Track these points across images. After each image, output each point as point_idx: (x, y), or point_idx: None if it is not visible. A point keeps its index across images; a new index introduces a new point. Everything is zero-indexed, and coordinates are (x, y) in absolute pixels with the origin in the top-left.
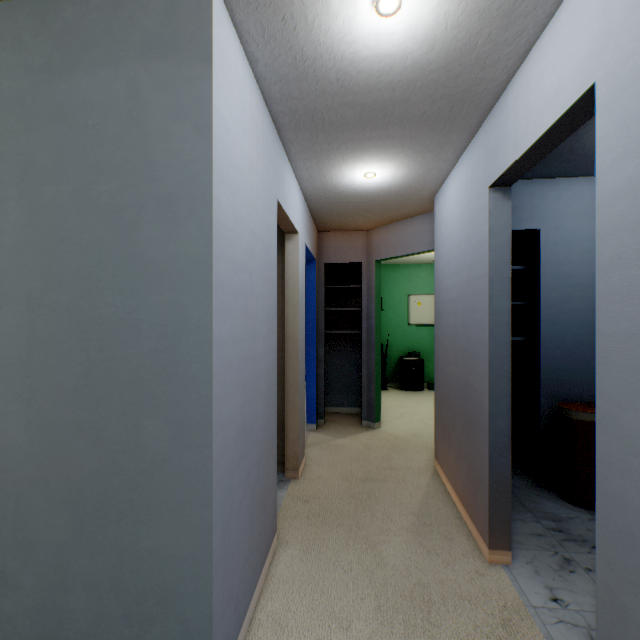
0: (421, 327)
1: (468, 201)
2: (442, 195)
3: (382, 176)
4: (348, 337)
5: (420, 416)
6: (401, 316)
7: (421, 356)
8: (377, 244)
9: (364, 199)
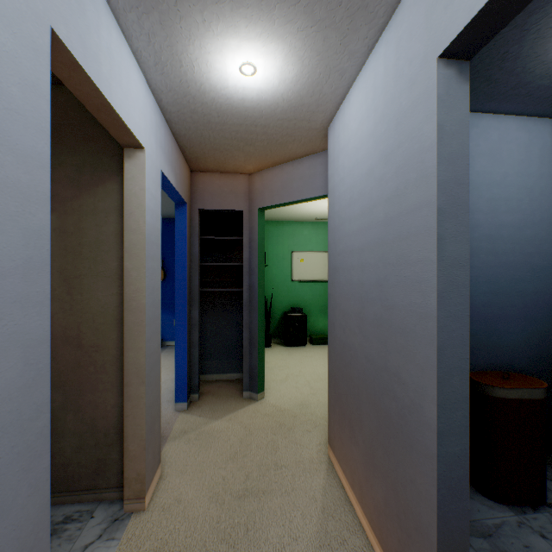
0: (304, 283)
1: (389, 103)
2: (340, 118)
3: (265, 75)
4: (229, 295)
5: (306, 378)
6: (285, 272)
7: (304, 311)
8: (260, 190)
9: (243, 120)
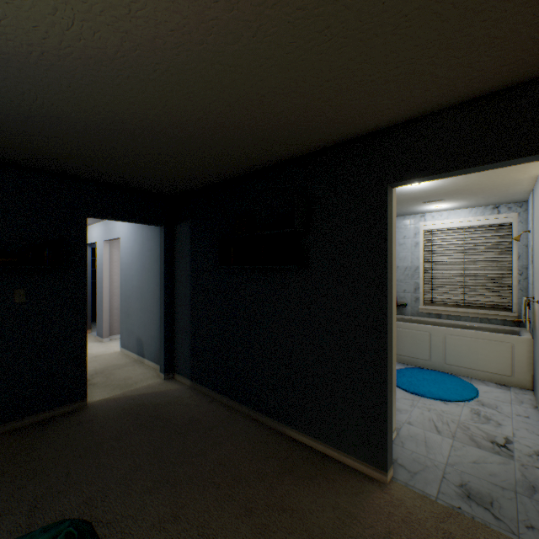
0: None
1: None
2: None
3: None
4: None
5: None
6: None
7: None
8: None
9: None
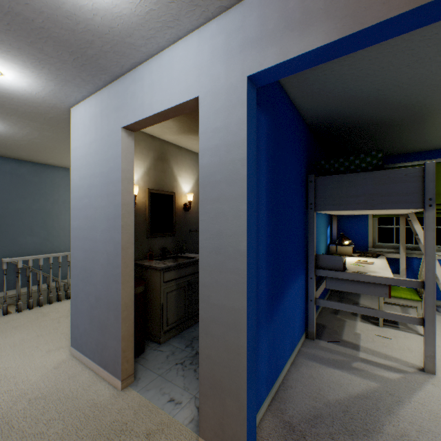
0: None
1: None
2: None
3: None
4: None
5: None
6: None
7: None
8: None
9: None
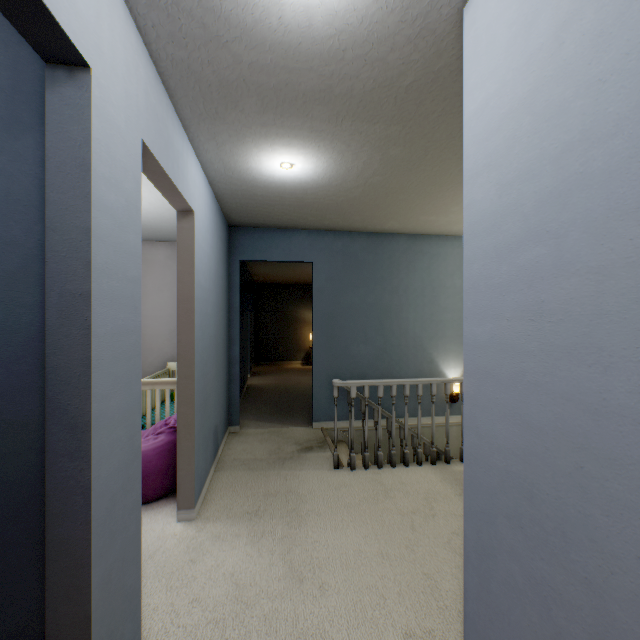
0: None
1: None
2: None
3: None
4: None
5: None
6: None
7: None
8: None
9: None
